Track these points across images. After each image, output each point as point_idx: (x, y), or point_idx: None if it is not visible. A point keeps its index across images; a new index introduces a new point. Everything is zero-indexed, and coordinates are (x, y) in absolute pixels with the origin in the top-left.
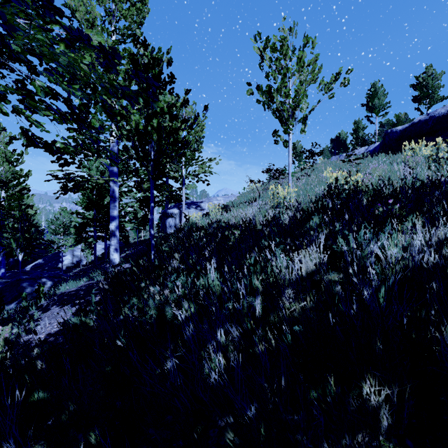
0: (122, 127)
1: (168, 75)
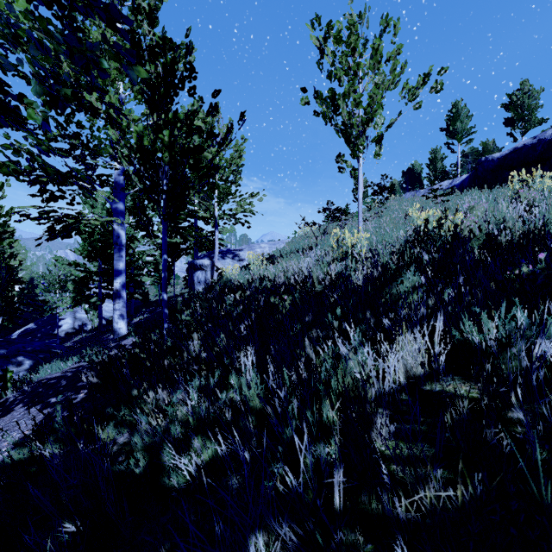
0: (118, 142)
1: (186, 67)
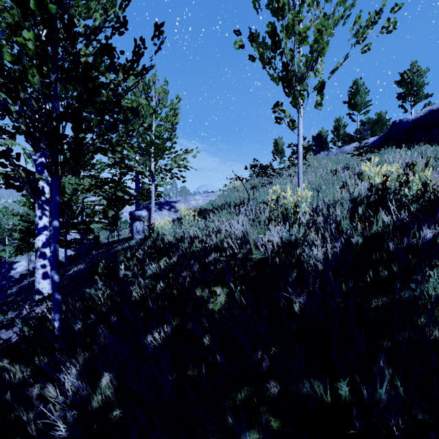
0: None
1: None
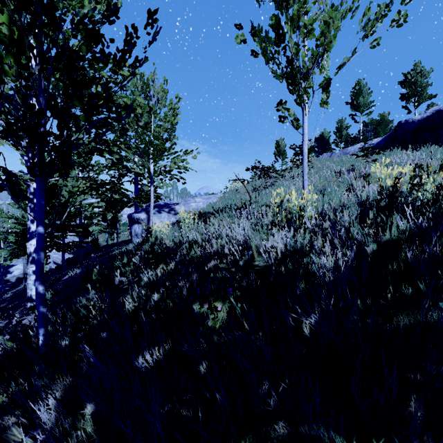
0: None
1: None
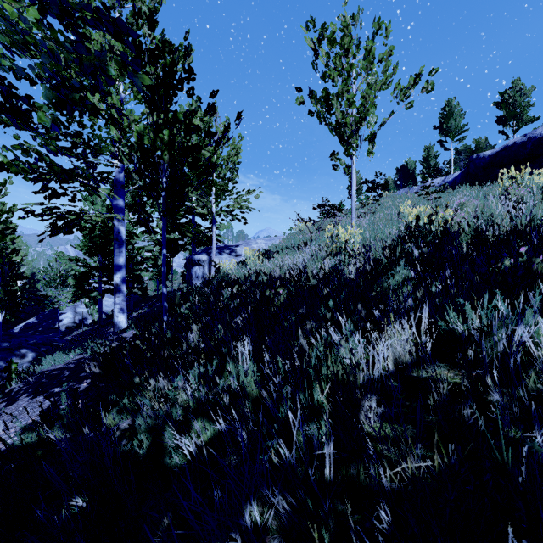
0: (120, 141)
1: (185, 69)
